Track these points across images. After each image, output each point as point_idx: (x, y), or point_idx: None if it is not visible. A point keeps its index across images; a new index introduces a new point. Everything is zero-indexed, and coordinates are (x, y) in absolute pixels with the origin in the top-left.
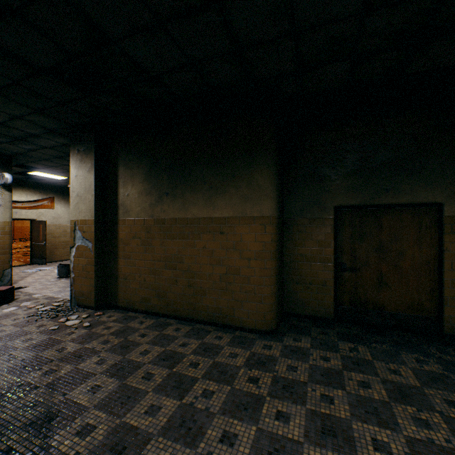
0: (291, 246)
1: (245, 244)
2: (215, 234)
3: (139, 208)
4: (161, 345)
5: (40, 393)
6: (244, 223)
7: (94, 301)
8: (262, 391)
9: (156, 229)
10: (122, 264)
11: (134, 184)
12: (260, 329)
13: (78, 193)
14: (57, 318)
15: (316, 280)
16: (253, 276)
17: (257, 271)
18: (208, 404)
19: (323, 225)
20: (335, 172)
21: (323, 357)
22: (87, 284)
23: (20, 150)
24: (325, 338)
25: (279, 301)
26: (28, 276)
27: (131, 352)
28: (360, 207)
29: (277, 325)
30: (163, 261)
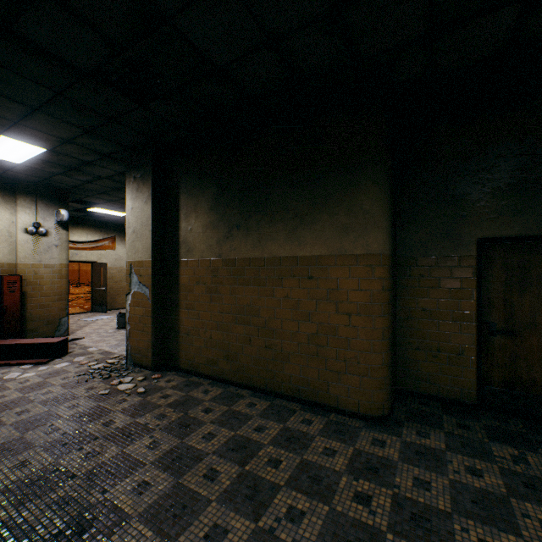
0: (409, 296)
1: (344, 293)
2: (301, 279)
3: (204, 246)
4: (230, 426)
5: (75, 486)
6: (341, 264)
7: (151, 360)
8: (379, 521)
9: (224, 272)
10: (184, 315)
11: (198, 216)
12: (366, 414)
13: (134, 228)
14: (109, 380)
15: (448, 346)
16: (355, 338)
17: (361, 331)
18: (296, 534)
19: (458, 267)
20: (478, 188)
21: (469, 468)
22: (143, 339)
23: (76, 182)
24: (467, 436)
25: (392, 375)
26: (86, 325)
27: (191, 434)
28: (521, 239)
29: (390, 410)
30: (233, 313)
